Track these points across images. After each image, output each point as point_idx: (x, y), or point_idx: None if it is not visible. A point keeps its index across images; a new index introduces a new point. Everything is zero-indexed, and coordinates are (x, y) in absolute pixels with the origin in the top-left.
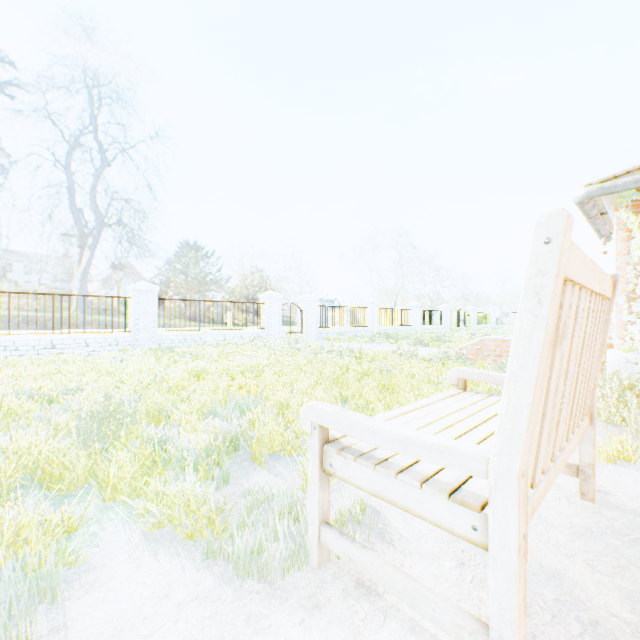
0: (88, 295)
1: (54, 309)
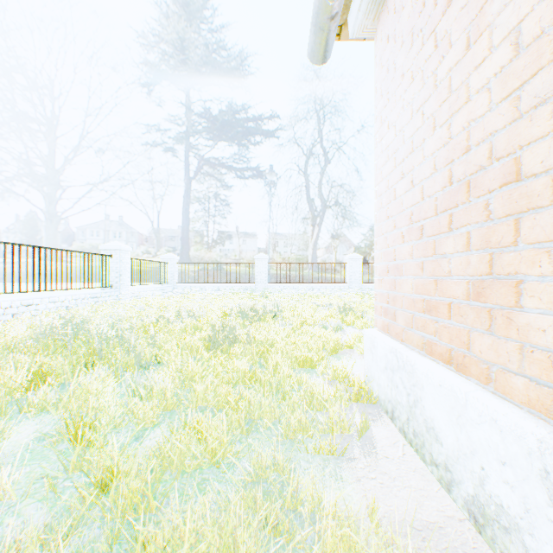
0: (326, 263)
1: (312, 271)
